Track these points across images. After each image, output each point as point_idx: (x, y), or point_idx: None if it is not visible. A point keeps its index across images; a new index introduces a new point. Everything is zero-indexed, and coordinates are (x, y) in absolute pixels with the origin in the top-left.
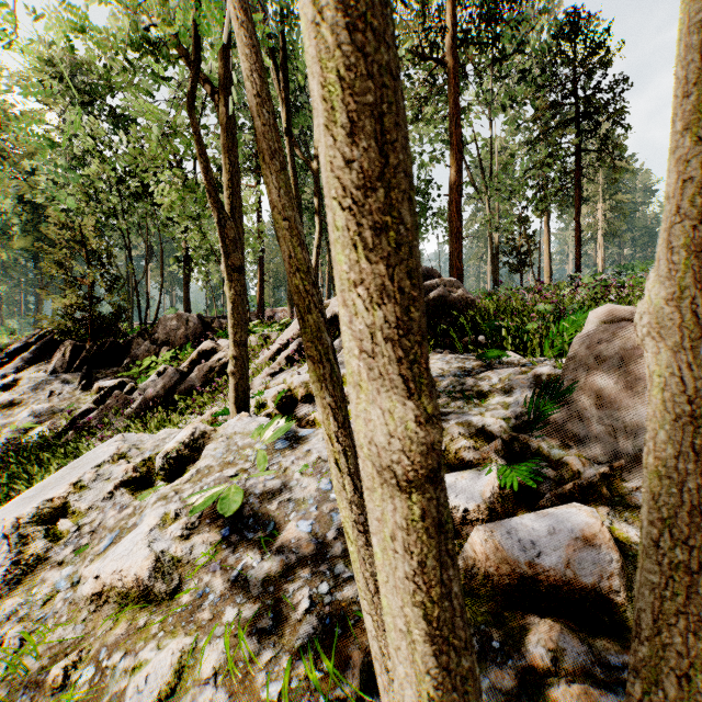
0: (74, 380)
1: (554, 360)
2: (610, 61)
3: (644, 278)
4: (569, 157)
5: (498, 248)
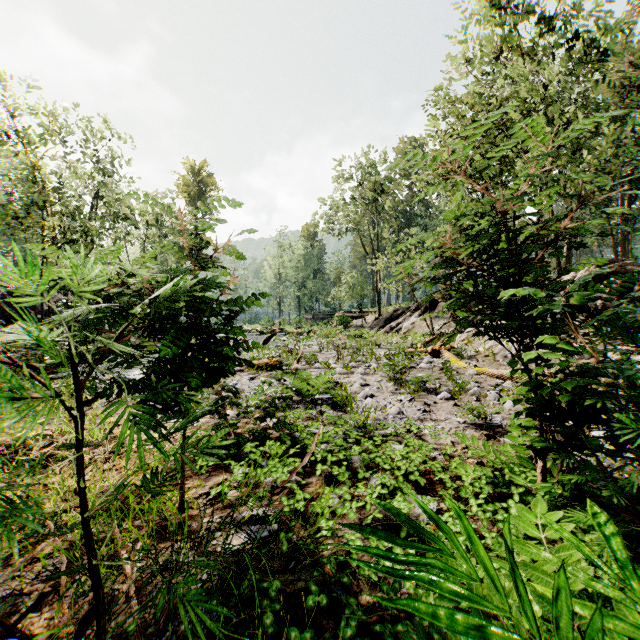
0: (446, 317)
1: None
2: None
3: None
4: None
5: None
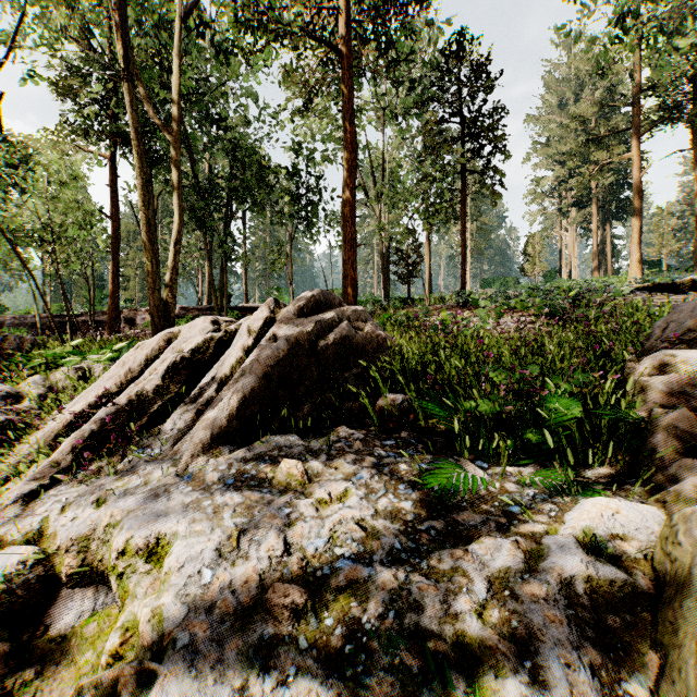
0: None
1: (555, 501)
2: (493, 87)
3: (532, 303)
4: (446, 177)
5: (388, 257)
